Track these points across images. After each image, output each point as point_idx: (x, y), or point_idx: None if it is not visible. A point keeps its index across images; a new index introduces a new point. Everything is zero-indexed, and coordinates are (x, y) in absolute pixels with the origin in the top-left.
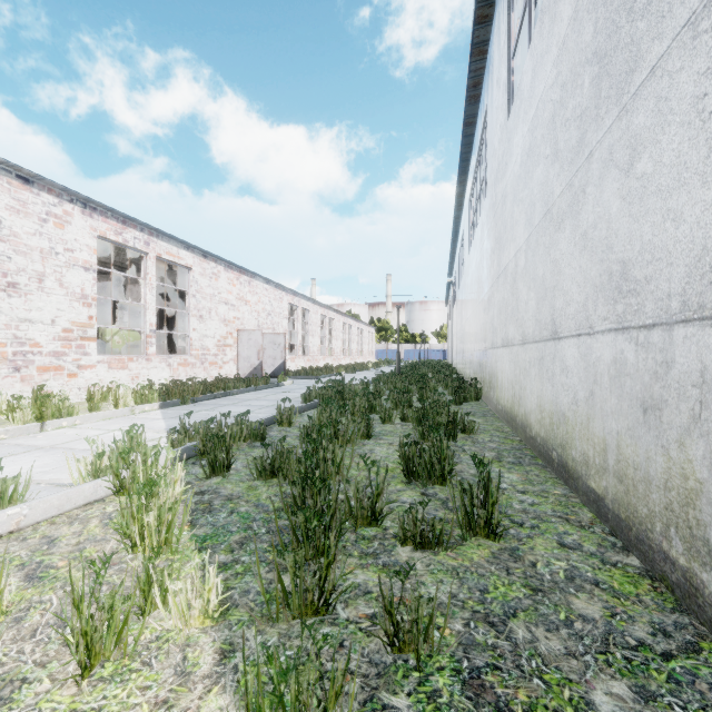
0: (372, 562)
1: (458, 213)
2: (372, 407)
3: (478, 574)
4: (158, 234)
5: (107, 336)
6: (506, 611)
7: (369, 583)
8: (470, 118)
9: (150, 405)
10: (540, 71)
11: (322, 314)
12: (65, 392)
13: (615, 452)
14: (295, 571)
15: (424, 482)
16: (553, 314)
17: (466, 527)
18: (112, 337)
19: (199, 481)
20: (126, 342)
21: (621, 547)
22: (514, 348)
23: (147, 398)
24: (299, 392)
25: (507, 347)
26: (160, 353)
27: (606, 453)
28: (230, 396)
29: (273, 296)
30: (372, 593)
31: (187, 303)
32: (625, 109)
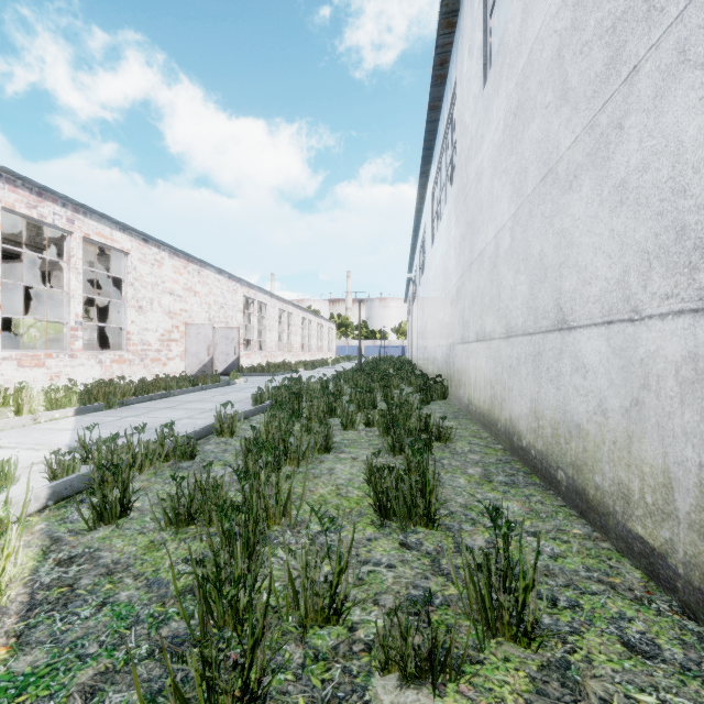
0: None
1: (420, 206)
2: (331, 410)
3: None
4: (85, 211)
5: (21, 328)
6: None
7: None
8: (435, 101)
9: (62, 411)
10: (535, 6)
11: (280, 308)
12: None
13: (694, 493)
14: None
15: (403, 524)
16: (559, 298)
17: (483, 627)
18: (28, 330)
19: (76, 535)
20: (45, 335)
21: None
22: (494, 343)
23: (59, 403)
24: (252, 391)
25: (484, 342)
26: (101, 348)
27: (672, 491)
28: (171, 397)
29: (226, 288)
30: None
31: (123, 292)
32: None
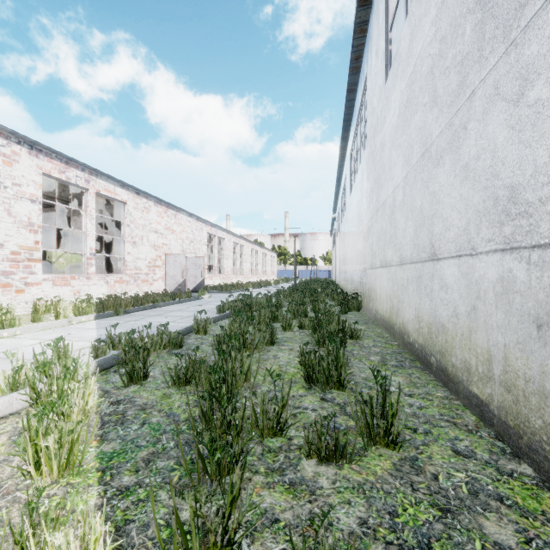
0: (278, 480)
1: (342, 163)
2: (274, 317)
3: (384, 492)
4: (97, 173)
5: (53, 258)
6: (420, 541)
7: (276, 508)
8: (352, 86)
9: (87, 316)
10: (418, 33)
11: (234, 241)
12: (12, 305)
13: (502, 363)
14: (195, 510)
15: (323, 387)
16: (431, 238)
17: (367, 438)
18: (58, 259)
19: (117, 389)
20: (69, 263)
21: (511, 454)
22: (392, 268)
23: (84, 311)
24: (215, 304)
25: (386, 267)
26: (103, 272)
27: (491, 363)
28: (158, 308)
29: (194, 227)
30: (279, 522)
31: (122, 231)
32: (514, 43)
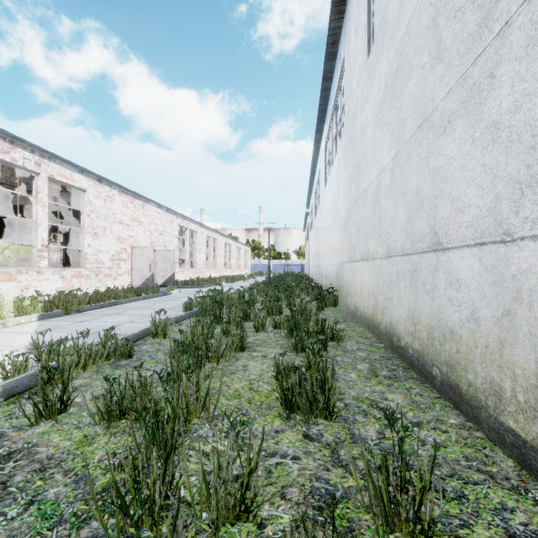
0: None
1: (316, 156)
2: (246, 315)
3: None
4: (50, 156)
5: None
6: None
7: None
8: (327, 73)
9: (27, 317)
10: None
11: (207, 235)
12: None
13: None
14: None
15: (306, 417)
16: (434, 224)
17: (383, 526)
18: (3, 251)
19: (18, 430)
20: (17, 255)
21: None
22: (376, 261)
23: (25, 310)
24: (184, 300)
25: (368, 261)
26: (66, 266)
27: None
28: (118, 305)
29: (164, 219)
30: None
31: (82, 221)
32: None
